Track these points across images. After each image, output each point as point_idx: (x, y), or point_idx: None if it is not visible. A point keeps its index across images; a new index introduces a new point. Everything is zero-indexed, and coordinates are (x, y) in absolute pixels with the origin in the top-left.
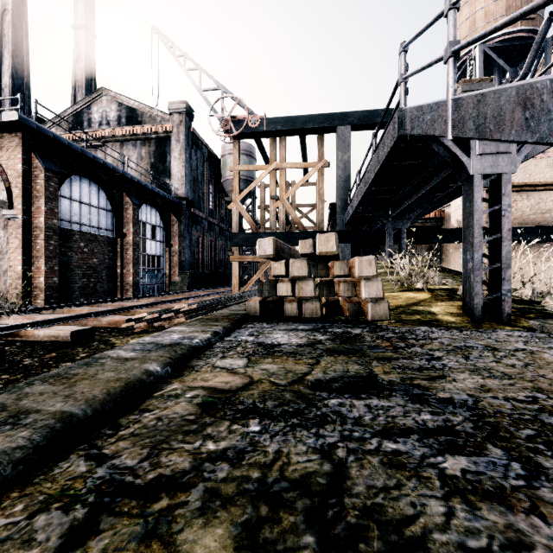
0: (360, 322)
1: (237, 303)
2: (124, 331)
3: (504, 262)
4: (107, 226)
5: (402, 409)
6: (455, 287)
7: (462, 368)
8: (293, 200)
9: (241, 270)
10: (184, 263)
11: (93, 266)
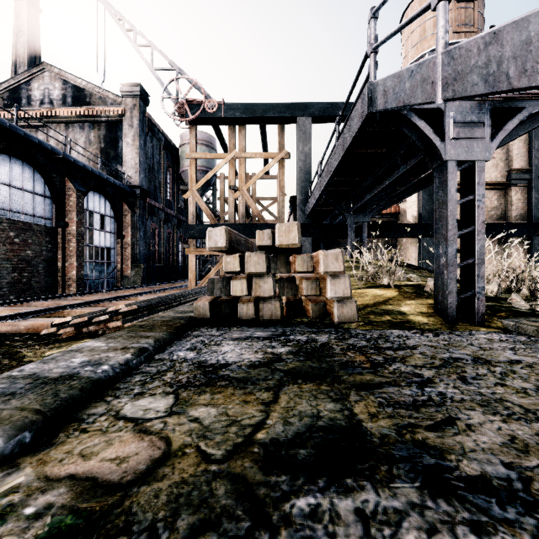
0: (325, 325)
1: (189, 301)
2: (46, 338)
3: (478, 257)
4: (45, 214)
5: (422, 521)
6: (421, 283)
7: (468, 400)
8: (253, 192)
9: (201, 264)
10: (138, 255)
11: (27, 259)
